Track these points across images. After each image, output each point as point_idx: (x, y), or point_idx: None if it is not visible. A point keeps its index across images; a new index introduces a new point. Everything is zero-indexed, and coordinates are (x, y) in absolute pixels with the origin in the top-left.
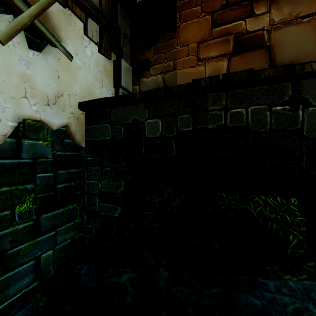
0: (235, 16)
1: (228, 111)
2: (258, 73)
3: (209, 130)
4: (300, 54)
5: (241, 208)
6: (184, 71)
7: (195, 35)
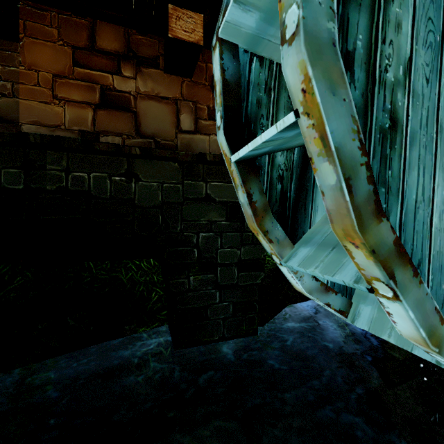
0: (102, 65)
1: (70, 173)
2: (95, 145)
3: (47, 191)
4: (160, 129)
5: (110, 276)
6: (33, 104)
7: (50, 63)
